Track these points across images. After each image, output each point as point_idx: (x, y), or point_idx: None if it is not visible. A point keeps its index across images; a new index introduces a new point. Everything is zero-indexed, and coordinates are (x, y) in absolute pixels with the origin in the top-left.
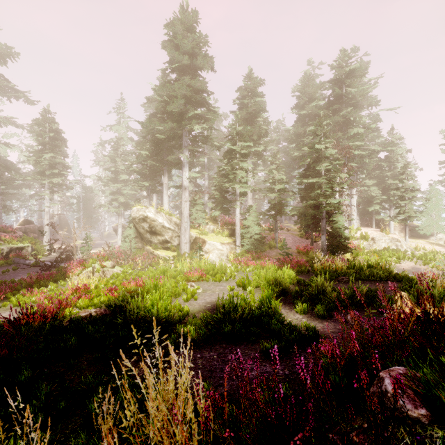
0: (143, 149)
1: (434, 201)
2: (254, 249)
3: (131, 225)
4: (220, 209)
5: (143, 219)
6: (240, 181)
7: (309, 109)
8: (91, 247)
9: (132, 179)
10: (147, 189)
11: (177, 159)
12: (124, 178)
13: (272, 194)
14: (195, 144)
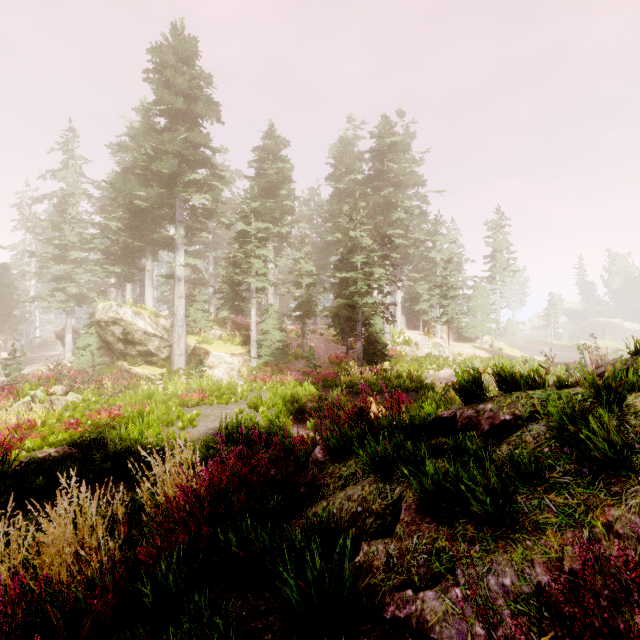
0: (113, 220)
1: (480, 300)
2: (275, 361)
3: (91, 330)
4: (229, 308)
5: (114, 322)
6: (256, 273)
7: (345, 183)
8: (24, 366)
9: (93, 261)
10: (119, 276)
11: (167, 238)
12: (78, 256)
13: (298, 289)
14: (194, 219)
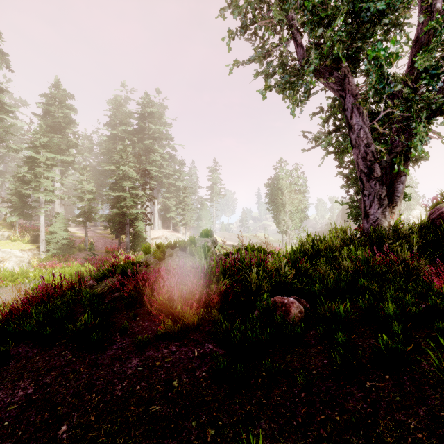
0: None
1: (204, 211)
2: (62, 253)
3: None
4: (18, 215)
5: None
6: (45, 189)
7: (119, 131)
8: None
9: None
10: None
11: None
12: None
13: (81, 202)
14: None
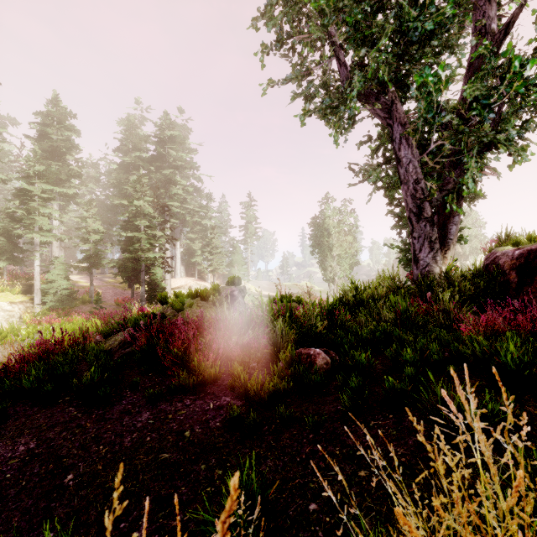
0: None
1: (237, 256)
2: (62, 306)
3: None
4: (7, 259)
5: None
6: (40, 228)
7: (132, 158)
8: None
9: None
10: None
11: None
12: None
13: (86, 244)
14: None
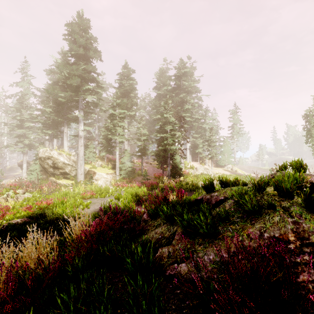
0: (47, 107)
1: (226, 147)
2: (128, 177)
3: (36, 162)
4: (106, 151)
5: (48, 158)
6: (119, 134)
7: (162, 91)
8: (2, 180)
9: (37, 128)
10: (50, 135)
11: (75, 117)
12: (29, 125)
13: (139, 142)
14: (88, 108)
